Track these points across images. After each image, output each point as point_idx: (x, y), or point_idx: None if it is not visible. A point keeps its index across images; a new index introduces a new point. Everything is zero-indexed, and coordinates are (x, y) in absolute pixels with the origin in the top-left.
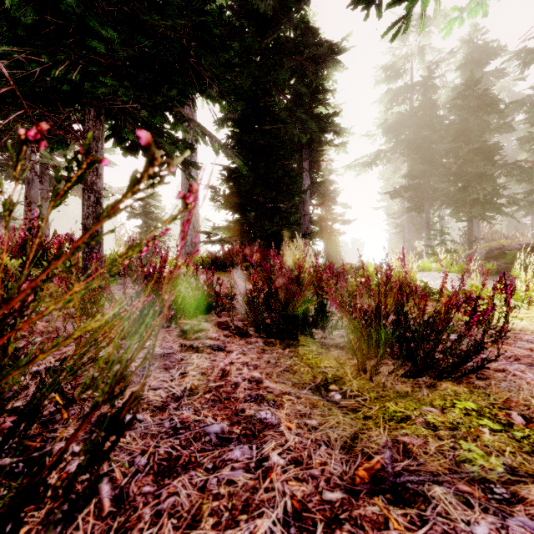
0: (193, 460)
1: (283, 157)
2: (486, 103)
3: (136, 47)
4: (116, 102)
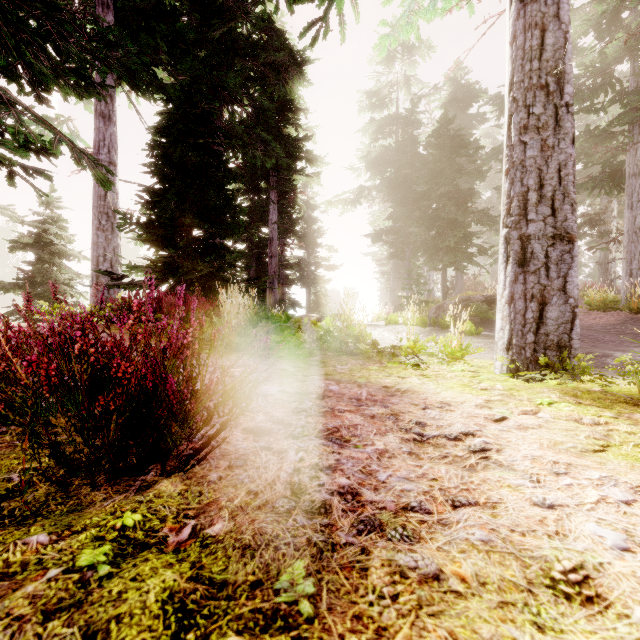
0: None
1: (225, 181)
2: (458, 145)
3: None
4: None
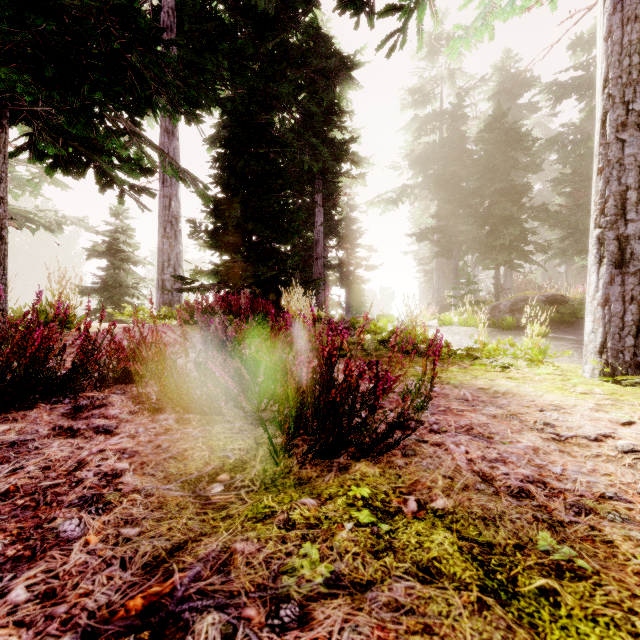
0: None
1: (282, 187)
2: (513, 139)
3: (34, 30)
4: (21, 102)
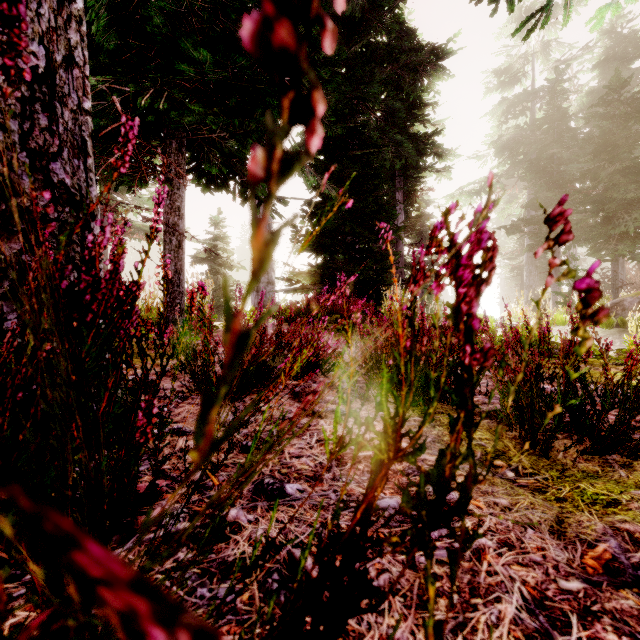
0: (383, 537)
1: (376, 187)
2: (637, 110)
3: (230, 67)
4: (201, 131)
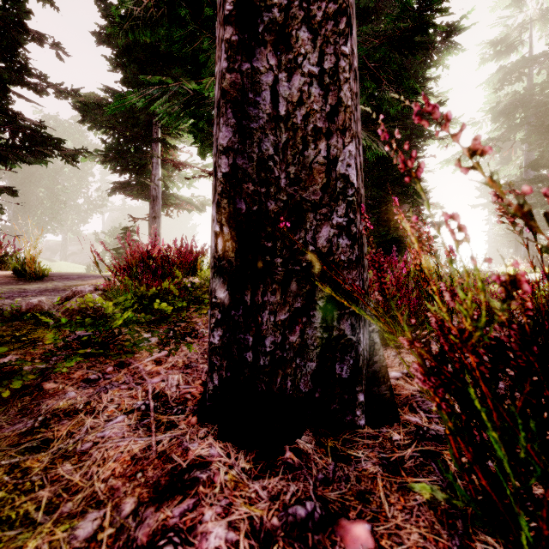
0: None
1: None
2: None
3: None
4: None
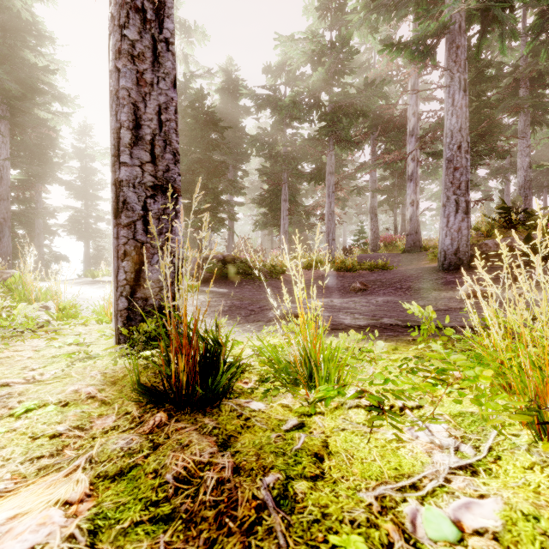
0: None
1: None
2: (212, 121)
3: None
4: None
